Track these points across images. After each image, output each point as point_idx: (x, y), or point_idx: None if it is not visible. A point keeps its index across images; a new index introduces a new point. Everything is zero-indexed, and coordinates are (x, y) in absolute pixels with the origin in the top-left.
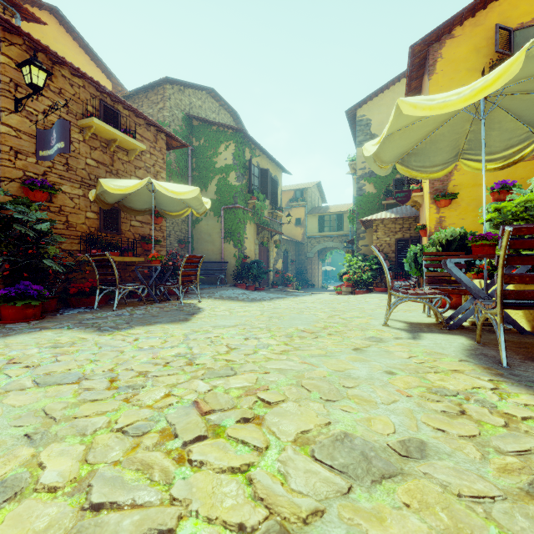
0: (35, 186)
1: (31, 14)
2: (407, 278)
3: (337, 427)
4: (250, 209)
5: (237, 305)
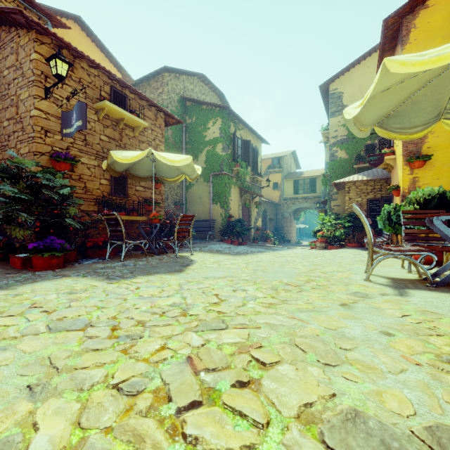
0: (60, 158)
1: (59, 21)
2: (378, 235)
3: (344, 401)
4: (234, 175)
5: (224, 258)
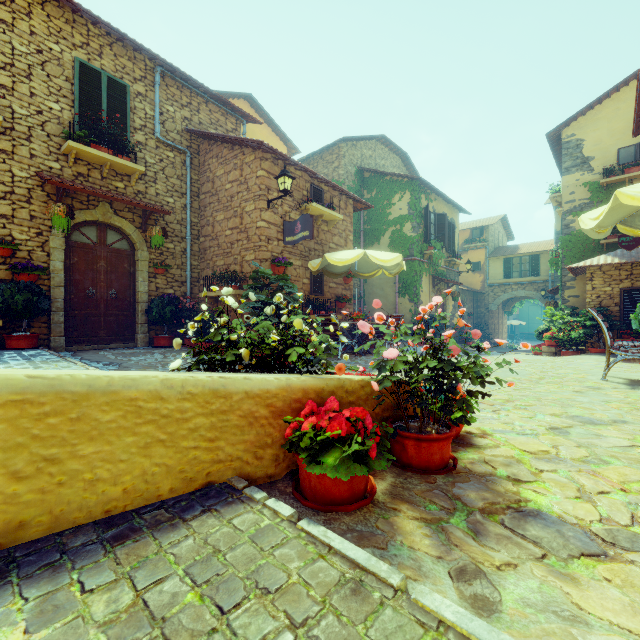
0: (280, 263)
1: (254, 119)
2: (638, 337)
3: (572, 413)
4: (426, 260)
5: None
